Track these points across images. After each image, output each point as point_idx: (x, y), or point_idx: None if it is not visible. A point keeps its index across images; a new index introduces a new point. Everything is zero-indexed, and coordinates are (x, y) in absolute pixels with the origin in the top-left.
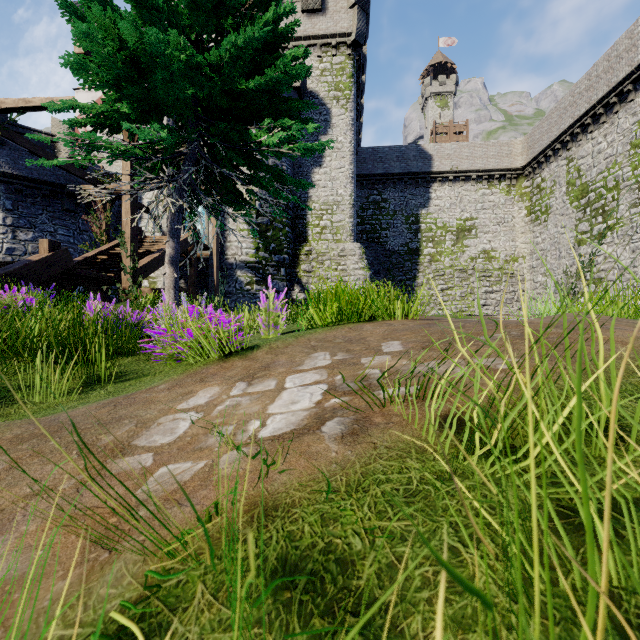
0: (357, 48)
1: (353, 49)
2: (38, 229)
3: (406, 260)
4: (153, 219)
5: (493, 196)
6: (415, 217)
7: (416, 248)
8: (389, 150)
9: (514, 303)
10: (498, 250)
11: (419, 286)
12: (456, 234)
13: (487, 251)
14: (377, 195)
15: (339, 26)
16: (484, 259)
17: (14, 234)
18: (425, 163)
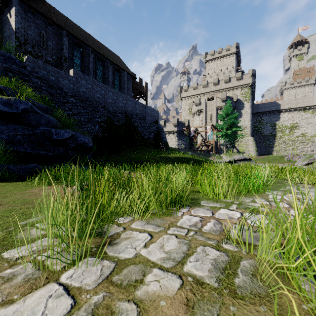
0: (252, 86)
1: (250, 86)
2: (181, 140)
3: (270, 138)
4: (201, 135)
5: (306, 115)
6: (274, 124)
7: (274, 134)
8: (264, 104)
9: (314, 151)
10: (308, 133)
11: (275, 146)
12: (290, 128)
13: (303, 134)
14: (260, 118)
15: (246, 82)
16: (302, 136)
17: (178, 141)
18: (277, 107)
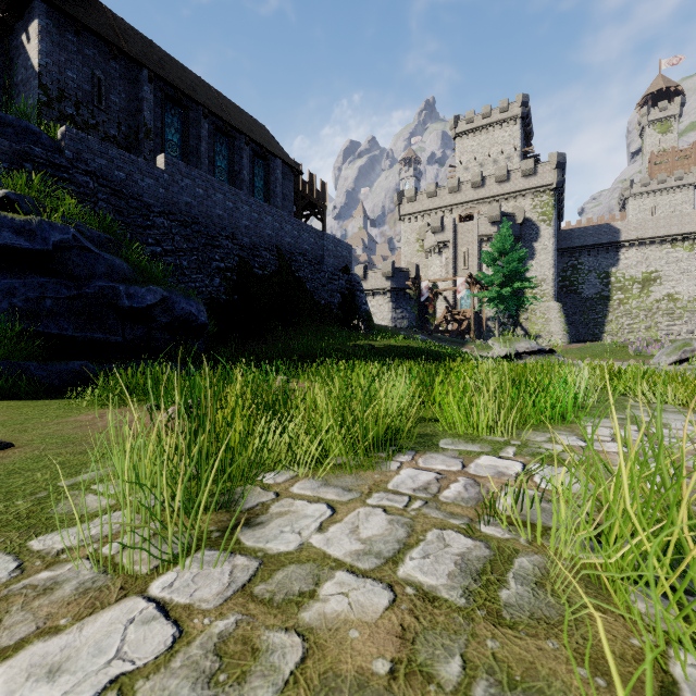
0: (557, 189)
1: (554, 190)
2: (402, 308)
3: (598, 304)
4: (444, 298)
5: (676, 253)
6: (606, 273)
7: (607, 295)
8: (584, 230)
9: (695, 333)
10: (681, 293)
11: (609, 322)
12: (642, 283)
13: (671, 294)
14: (574, 261)
15: (545, 181)
16: (668, 301)
17: (395, 311)
18: (614, 236)
